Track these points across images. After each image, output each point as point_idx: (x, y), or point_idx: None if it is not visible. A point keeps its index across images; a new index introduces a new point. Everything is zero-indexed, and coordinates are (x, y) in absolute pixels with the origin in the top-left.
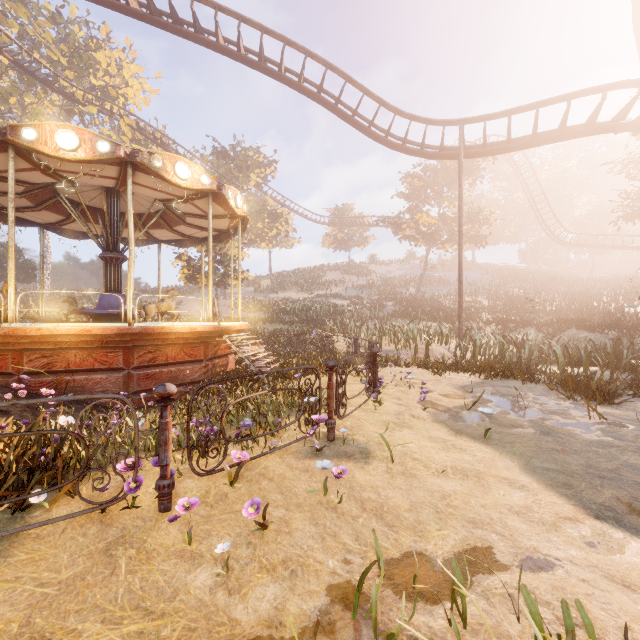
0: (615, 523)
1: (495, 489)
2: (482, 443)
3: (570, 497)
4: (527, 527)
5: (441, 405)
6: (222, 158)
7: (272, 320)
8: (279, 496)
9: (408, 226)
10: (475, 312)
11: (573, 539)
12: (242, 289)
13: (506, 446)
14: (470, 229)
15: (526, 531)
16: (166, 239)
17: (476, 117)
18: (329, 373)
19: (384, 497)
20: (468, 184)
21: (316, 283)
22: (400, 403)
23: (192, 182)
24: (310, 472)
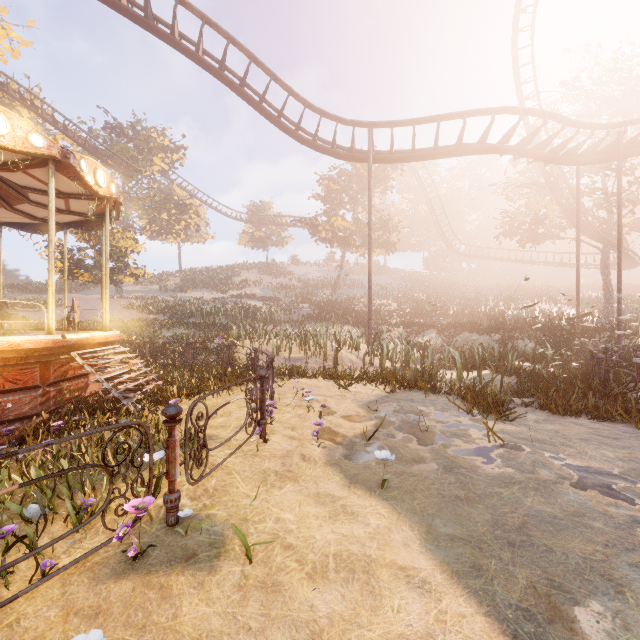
0: None
1: (388, 597)
2: (379, 497)
3: (481, 595)
4: None
5: (340, 434)
6: (117, 135)
7: (173, 324)
8: None
9: (324, 228)
10: (385, 315)
11: None
12: (145, 287)
13: (406, 499)
14: (381, 235)
15: None
16: (9, 221)
17: (384, 122)
18: (169, 425)
19: None
20: (380, 192)
21: (231, 282)
22: (293, 435)
23: (13, 140)
24: (100, 618)
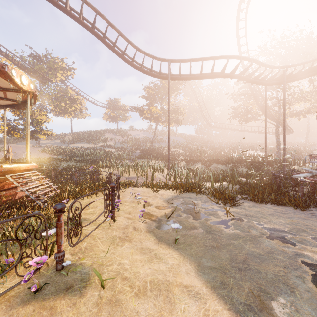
0: None
1: (178, 303)
2: (173, 248)
3: (226, 299)
4: None
5: (154, 215)
6: (37, 60)
7: (67, 160)
8: None
9: (146, 112)
10: (177, 155)
11: None
12: (52, 141)
13: (187, 248)
14: (175, 116)
15: None
16: None
17: (176, 60)
18: (58, 214)
19: None
20: (174, 95)
21: (99, 139)
22: (129, 217)
23: None
24: None
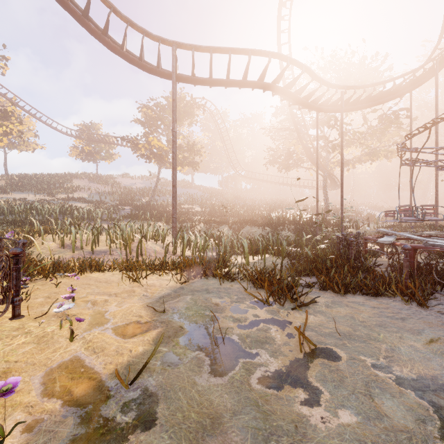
0: None
1: None
2: None
3: None
4: None
5: (90, 371)
6: None
7: None
8: None
9: (144, 146)
10: (191, 215)
11: None
12: None
13: None
14: (189, 156)
15: None
16: None
17: (186, 44)
18: None
19: None
20: (187, 124)
21: (60, 187)
22: None
23: None
24: None
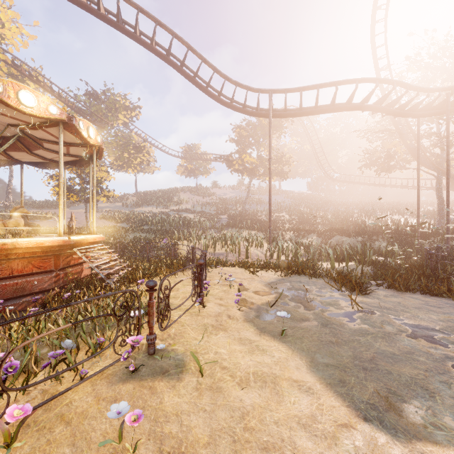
0: (379, 424)
1: (287, 396)
2: (279, 341)
3: (344, 396)
4: (312, 445)
5: (252, 302)
6: (94, 99)
7: (133, 229)
8: (68, 450)
9: (237, 162)
10: (280, 223)
11: (350, 453)
12: (112, 204)
13: (297, 342)
14: (277, 167)
15: (312, 451)
16: (28, 161)
17: (280, 89)
18: (149, 292)
19: (186, 428)
20: (276, 137)
21: (172, 201)
22: (221, 303)
23: (39, 110)
24: (118, 402)
